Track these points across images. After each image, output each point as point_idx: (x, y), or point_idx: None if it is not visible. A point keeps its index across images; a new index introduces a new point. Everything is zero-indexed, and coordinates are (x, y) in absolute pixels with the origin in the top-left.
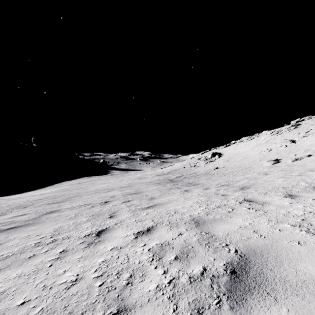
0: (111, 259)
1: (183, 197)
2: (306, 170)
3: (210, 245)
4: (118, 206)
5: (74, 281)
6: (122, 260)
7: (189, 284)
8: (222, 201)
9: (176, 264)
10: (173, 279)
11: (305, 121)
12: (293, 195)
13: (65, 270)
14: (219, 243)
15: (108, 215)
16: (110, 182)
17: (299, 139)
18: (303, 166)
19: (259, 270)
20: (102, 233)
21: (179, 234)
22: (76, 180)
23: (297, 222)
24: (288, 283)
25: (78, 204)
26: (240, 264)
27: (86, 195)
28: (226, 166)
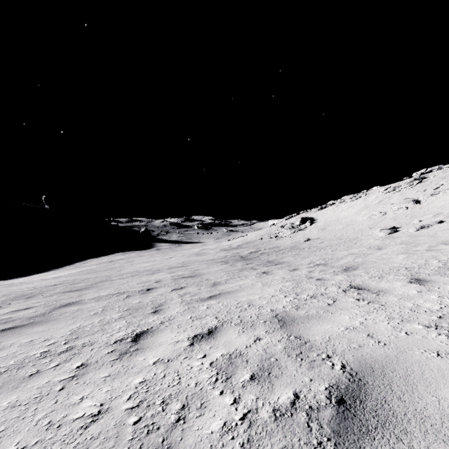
0: (154, 379)
1: (260, 282)
2: (438, 243)
3: (303, 357)
4: (166, 296)
5: (95, 415)
6: (170, 380)
7: (274, 421)
8: (318, 288)
9: (252, 388)
10: (248, 412)
11: (434, 173)
12: (421, 280)
13: (83, 396)
14: (317, 353)
15: (150, 309)
16: (155, 260)
17: (424, 198)
18: (432, 237)
19: (380, 398)
20: (141, 336)
21: (257, 339)
22: (106, 258)
23: (432, 321)
24: (428, 420)
25: (107, 292)
26: (351, 388)
27: (120, 279)
28: (322, 236)
